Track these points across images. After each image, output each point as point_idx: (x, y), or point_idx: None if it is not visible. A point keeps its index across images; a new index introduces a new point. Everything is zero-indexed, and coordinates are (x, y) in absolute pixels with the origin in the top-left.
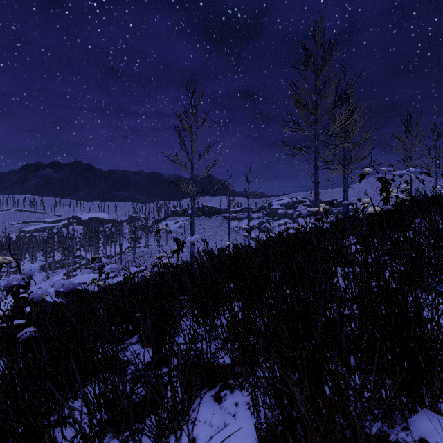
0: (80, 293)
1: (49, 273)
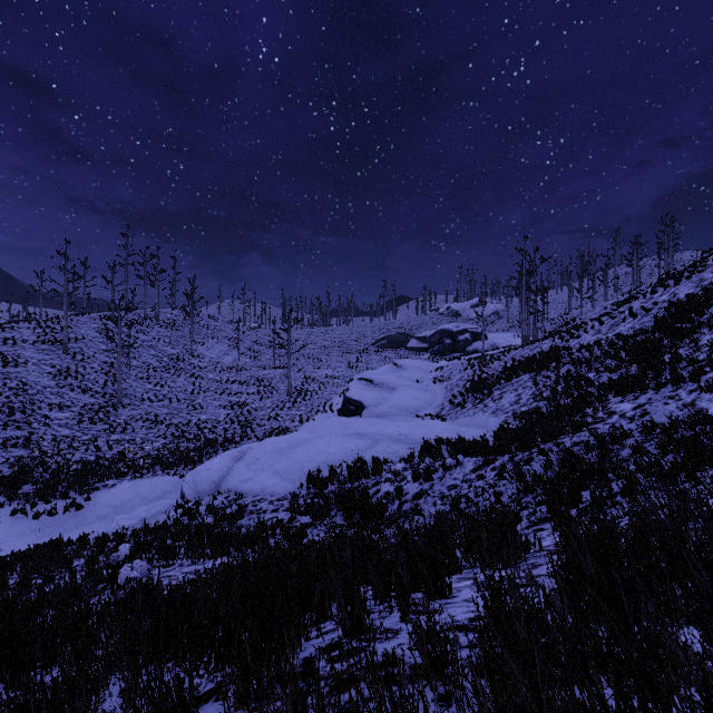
0: None
1: None
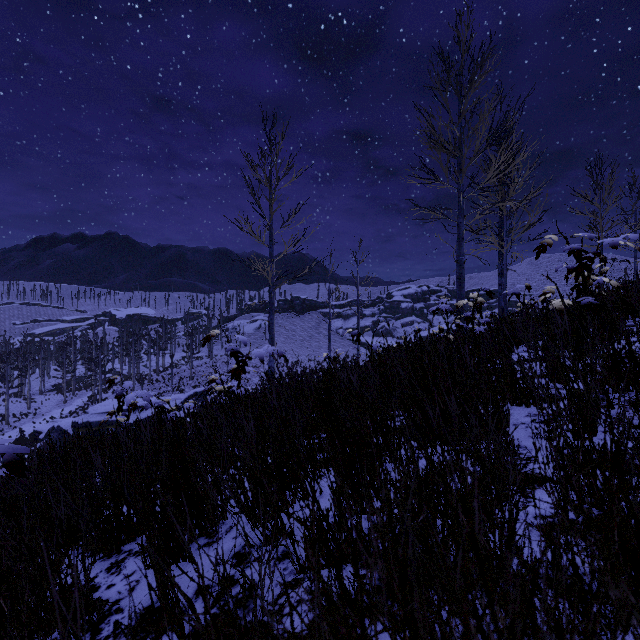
0: (22, 465)
1: (67, 396)
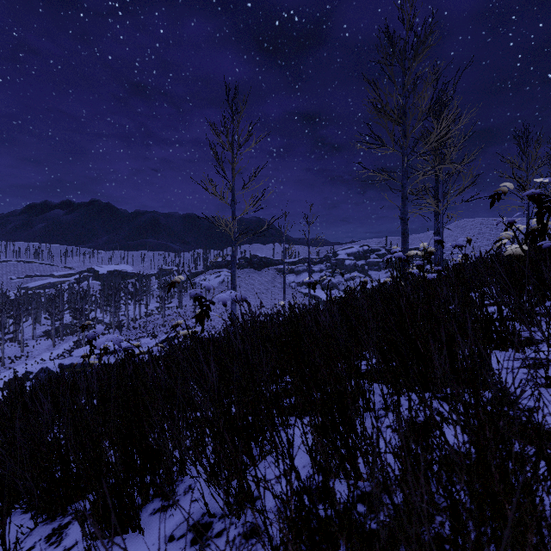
0: None
1: (56, 341)
